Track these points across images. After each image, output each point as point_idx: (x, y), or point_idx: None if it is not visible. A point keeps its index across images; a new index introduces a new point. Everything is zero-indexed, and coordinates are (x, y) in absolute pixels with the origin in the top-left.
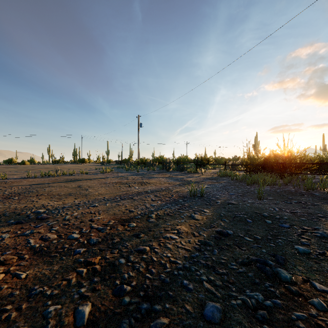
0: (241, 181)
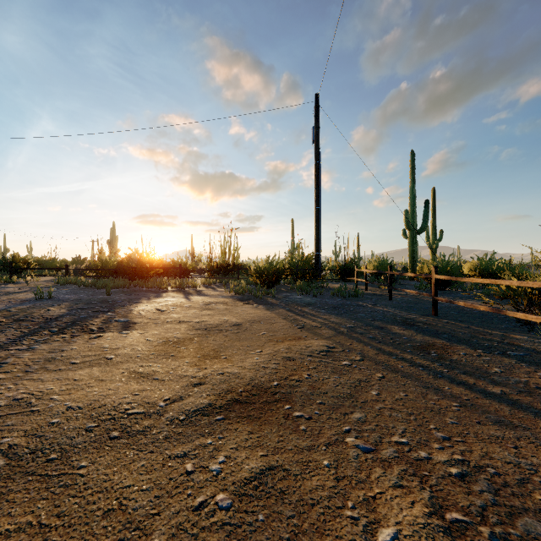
0: (91, 287)
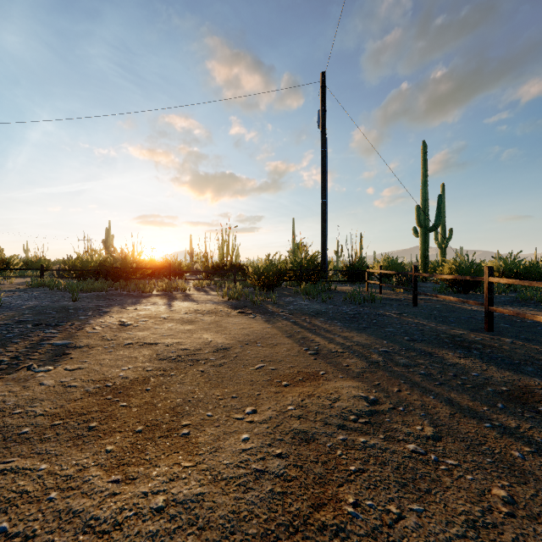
0: (64, 290)
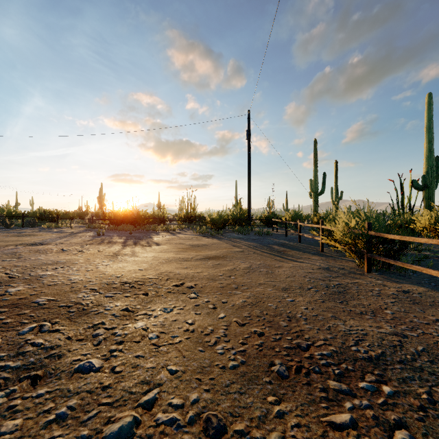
0: (112, 230)
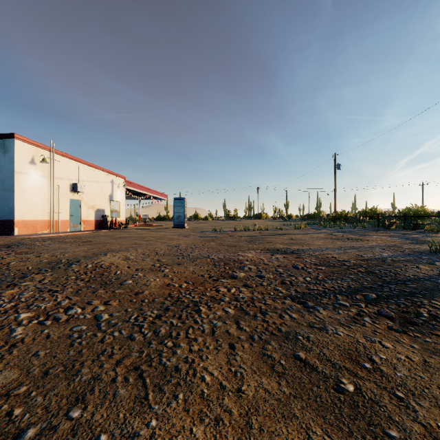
0: None
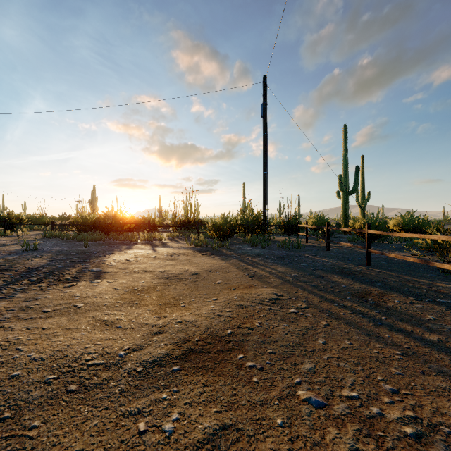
0: (72, 240)
